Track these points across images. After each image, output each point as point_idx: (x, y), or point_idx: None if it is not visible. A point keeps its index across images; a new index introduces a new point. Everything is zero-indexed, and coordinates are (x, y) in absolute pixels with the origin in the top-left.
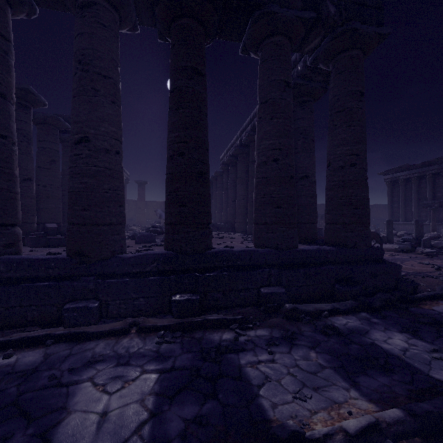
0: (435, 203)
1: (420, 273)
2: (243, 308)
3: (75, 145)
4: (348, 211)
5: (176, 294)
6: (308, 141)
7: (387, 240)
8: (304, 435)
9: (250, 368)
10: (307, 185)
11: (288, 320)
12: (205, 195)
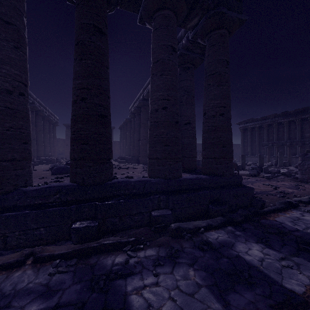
0: (269, 144)
1: (264, 191)
2: (137, 229)
3: None
4: (218, 149)
5: (76, 222)
6: (190, 97)
7: (242, 168)
8: None
9: (135, 296)
10: (189, 129)
11: (173, 237)
12: (106, 135)
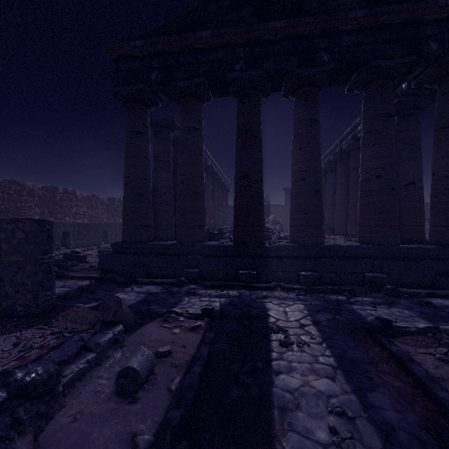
0: None
1: None
2: (351, 286)
3: (239, 179)
4: None
5: (301, 271)
6: (414, 150)
7: None
8: (391, 321)
9: (359, 310)
10: (413, 191)
11: (389, 295)
12: (320, 206)
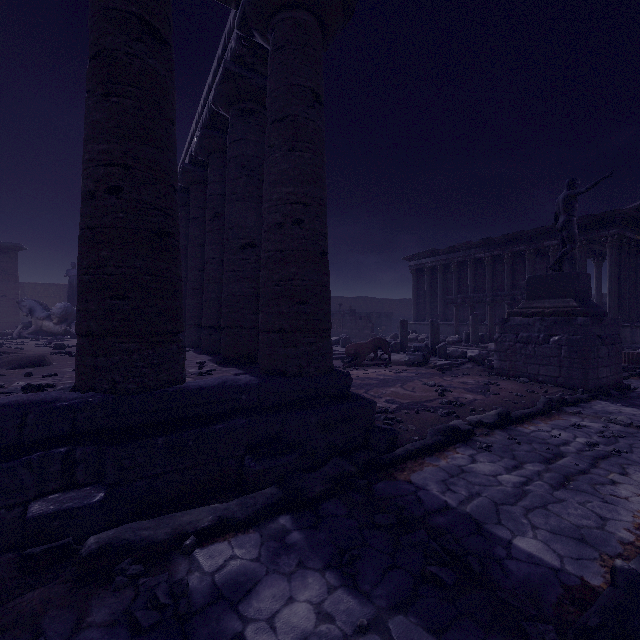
0: (458, 299)
1: (417, 403)
2: None
3: None
4: (289, 308)
5: None
6: (255, 182)
7: (401, 348)
8: None
9: None
10: (253, 261)
11: (78, 585)
12: None
